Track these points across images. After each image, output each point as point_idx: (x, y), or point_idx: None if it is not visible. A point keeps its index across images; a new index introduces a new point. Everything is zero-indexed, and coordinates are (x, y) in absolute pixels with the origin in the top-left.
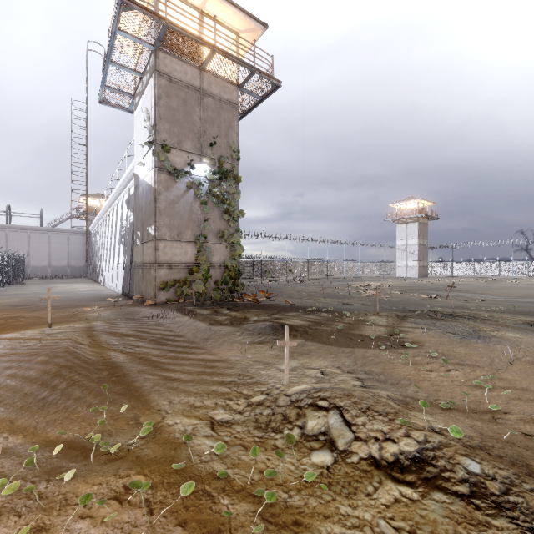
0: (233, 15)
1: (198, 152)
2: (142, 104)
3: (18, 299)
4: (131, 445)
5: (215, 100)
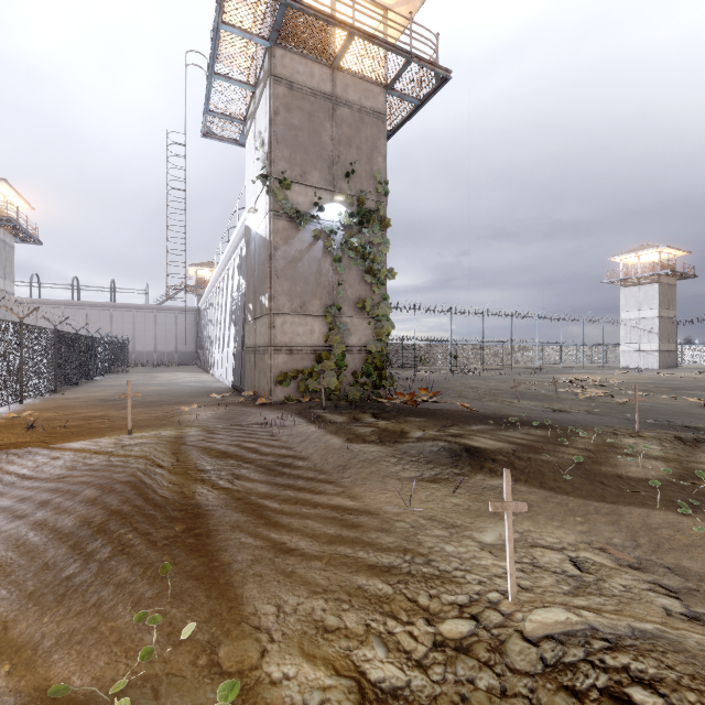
0: None
1: (330, 186)
2: (254, 129)
3: (113, 391)
4: None
5: (353, 110)
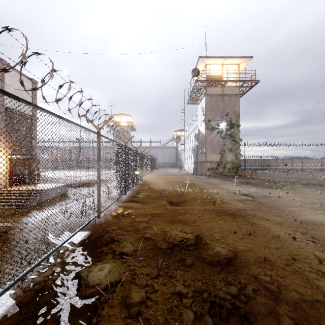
0: (236, 60)
1: (221, 119)
2: (201, 104)
3: (163, 173)
4: (203, 191)
5: (228, 96)
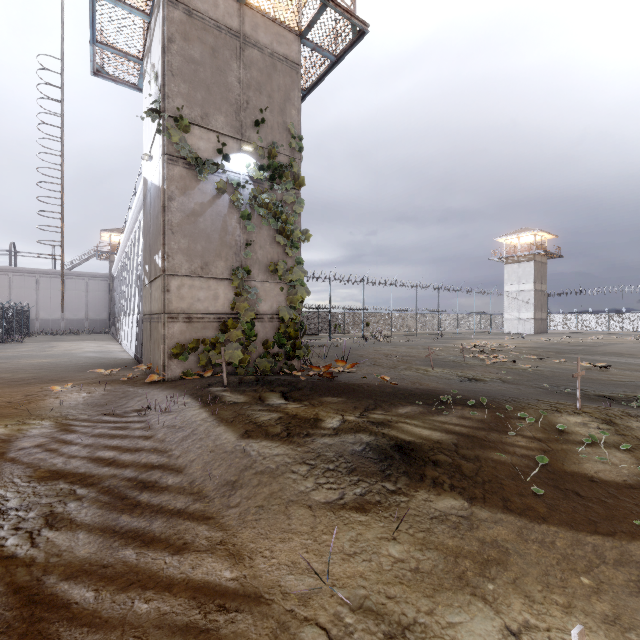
0: None
1: (237, 134)
2: (149, 64)
3: None
4: None
5: (264, 54)
